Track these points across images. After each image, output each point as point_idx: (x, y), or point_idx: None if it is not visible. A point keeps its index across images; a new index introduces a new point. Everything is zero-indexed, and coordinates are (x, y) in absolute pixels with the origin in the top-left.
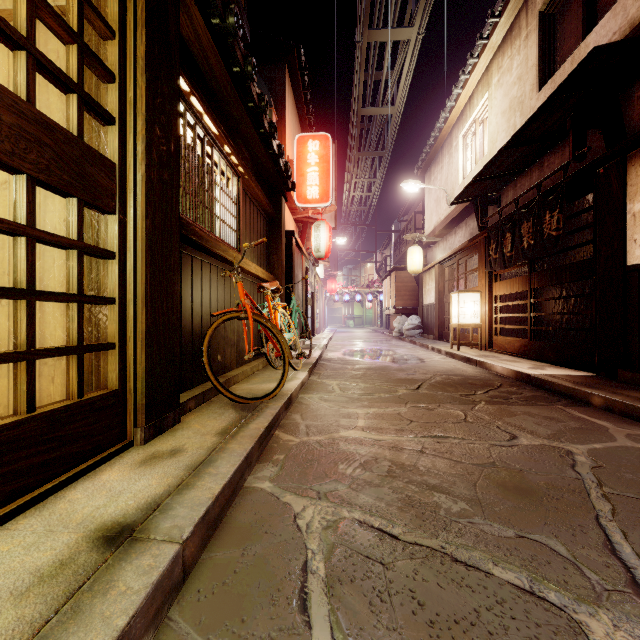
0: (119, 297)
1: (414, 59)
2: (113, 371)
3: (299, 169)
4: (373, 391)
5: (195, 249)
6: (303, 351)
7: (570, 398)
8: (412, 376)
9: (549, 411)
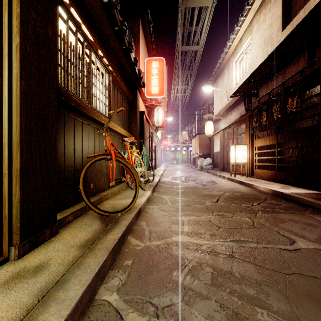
0: None
1: (210, 18)
2: None
3: (147, 77)
4: (191, 203)
5: (76, 113)
6: (149, 177)
7: (312, 208)
8: (212, 193)
9: (305, 218)
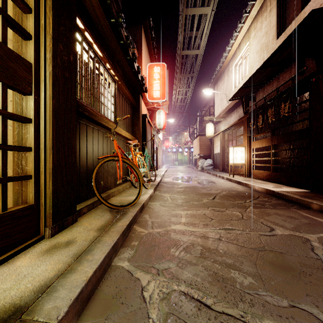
0: (34, 147)
1: (210, 24)
2: (30, 193)
3: (149, 82)
4: (189, 200)
5: (88, 121)
6: (151, 178)
7: (298, 204)
8: (210, 191)
9: (289, 212)
